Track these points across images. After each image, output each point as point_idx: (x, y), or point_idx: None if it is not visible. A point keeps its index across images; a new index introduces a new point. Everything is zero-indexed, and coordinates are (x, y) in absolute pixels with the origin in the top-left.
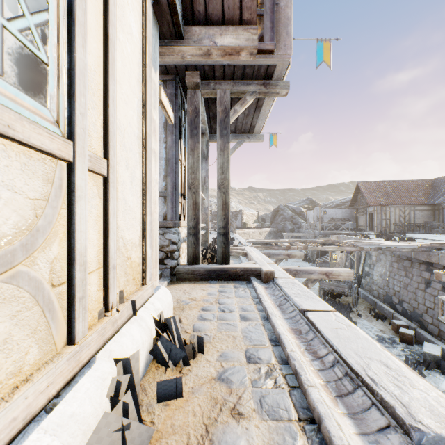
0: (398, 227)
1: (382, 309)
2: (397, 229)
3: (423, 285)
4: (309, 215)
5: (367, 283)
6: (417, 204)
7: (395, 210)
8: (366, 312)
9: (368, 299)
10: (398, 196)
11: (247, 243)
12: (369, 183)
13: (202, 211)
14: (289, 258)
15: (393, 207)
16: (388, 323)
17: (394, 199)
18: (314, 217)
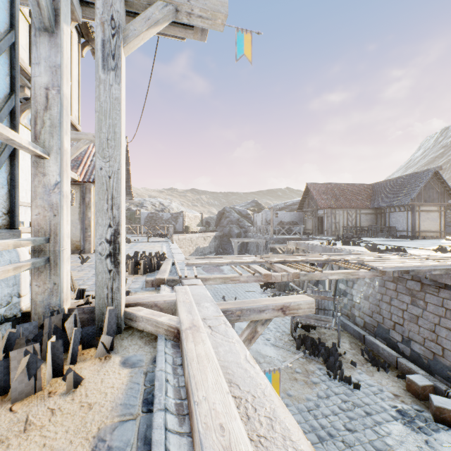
0: (346, 230)
1: (375, 347)
2: (345, 233)
3: (449, 321)
4: (257, 218)
5: (344, 305)
6: (363, 208)
7: (344, 213)
8: (356, 354)
9: (350, 329)
10: (345, 199)
11: (186, 267)
12: (318, 185)
13: (38, 197)
14: (285, 315)
15: (342, 210)
16: (394, 375)
17: (342, 202)
18: (263, 221)
